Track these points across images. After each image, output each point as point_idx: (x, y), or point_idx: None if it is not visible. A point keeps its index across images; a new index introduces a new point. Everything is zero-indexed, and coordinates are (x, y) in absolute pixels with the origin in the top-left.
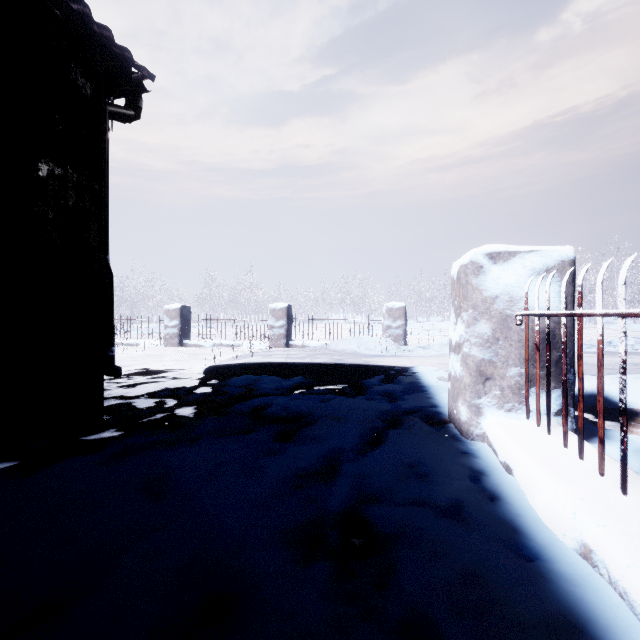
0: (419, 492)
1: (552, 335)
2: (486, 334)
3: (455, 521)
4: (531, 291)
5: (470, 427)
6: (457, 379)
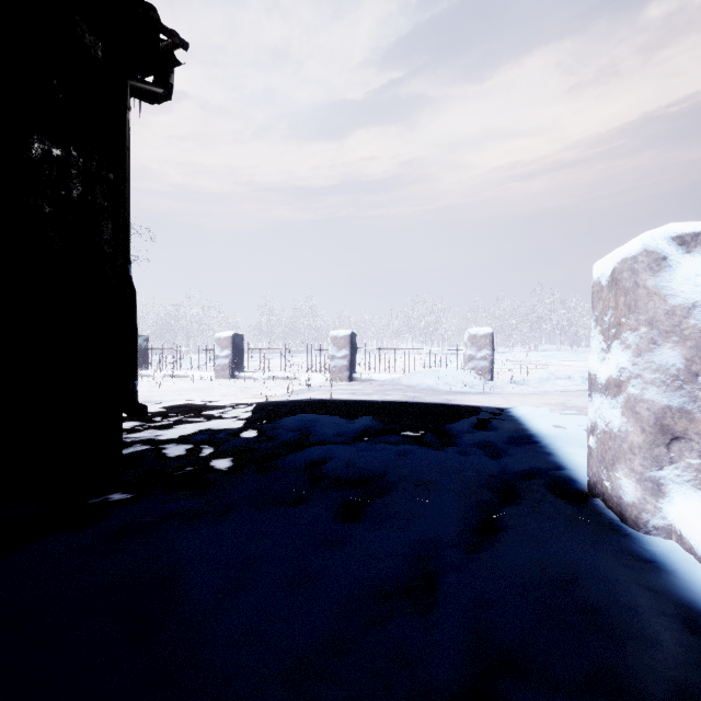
0: (603, 662)
1: None
2: (674, 366)
3: None
4: None
5: (642, 513)
6: (613, 435)
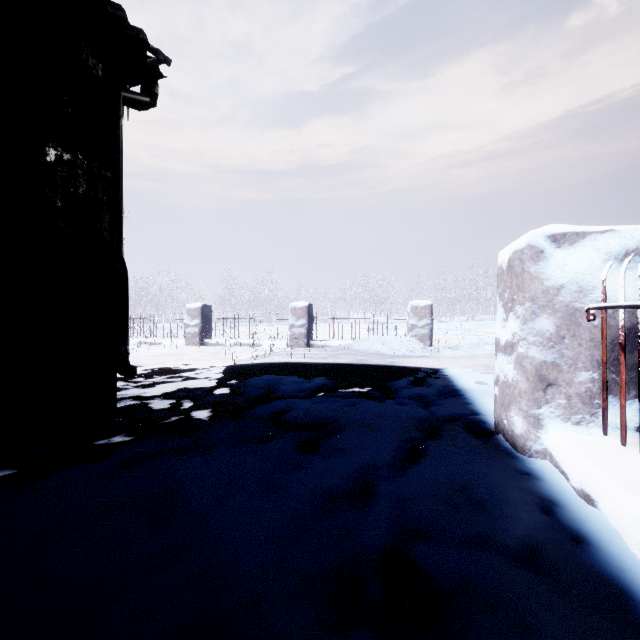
0: (479, 528)
1: (634, 333)
2: (548, 331)
3: (535, 574)
4: (606, 279)
5: (527, 441)
6: (509, 384)
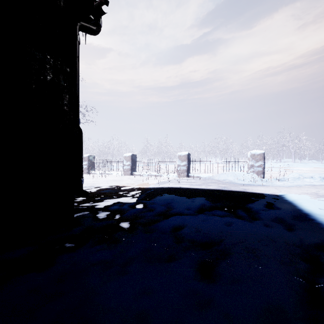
0: None
1: None
2: None
3: None
4: None
5: None
6: None
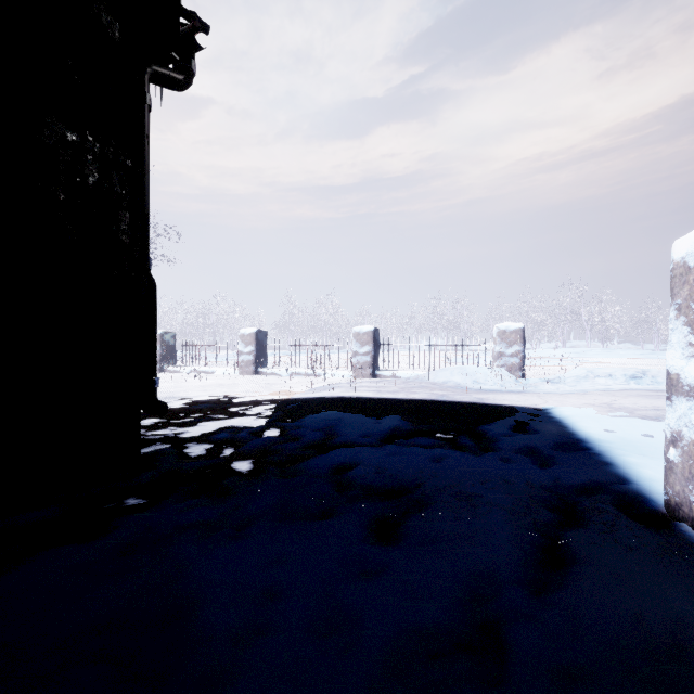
0: None
1: None
2: None
3: None
4: None
5: None
6: None
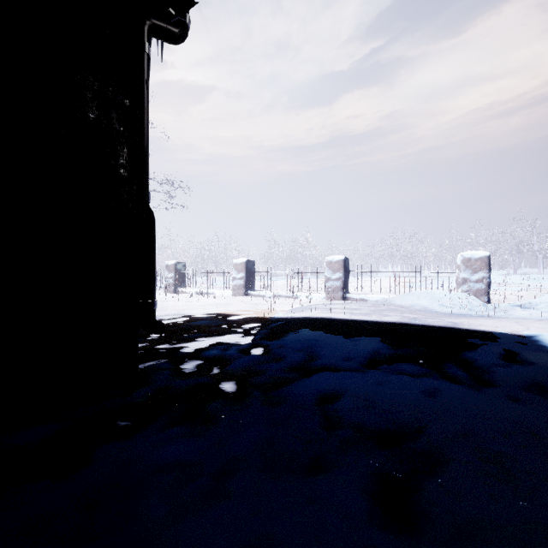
0: None
1: None
2: None
3: None
4: None
5: None
6: None
